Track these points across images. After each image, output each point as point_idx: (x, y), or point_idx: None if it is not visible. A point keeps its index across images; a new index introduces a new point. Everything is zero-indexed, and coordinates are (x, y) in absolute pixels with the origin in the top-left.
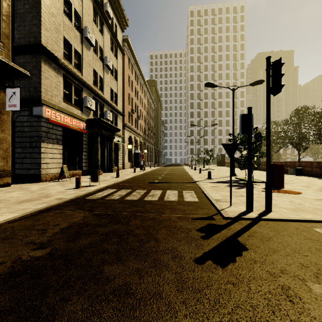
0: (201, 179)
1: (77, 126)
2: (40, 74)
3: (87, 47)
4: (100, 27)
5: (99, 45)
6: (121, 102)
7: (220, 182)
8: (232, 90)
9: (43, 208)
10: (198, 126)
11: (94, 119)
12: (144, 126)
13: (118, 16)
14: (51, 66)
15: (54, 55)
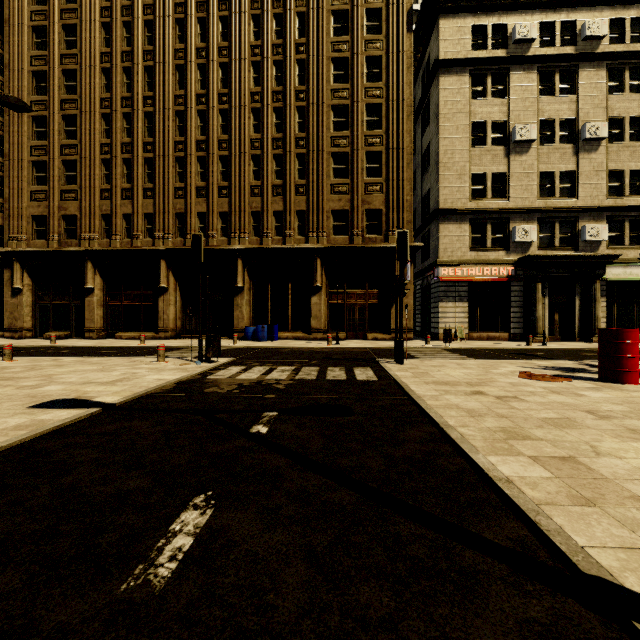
0: None
1: (494, 274)
2: (438, 236)
3: (522, 151)
4: (570, 81)
5: (561, 119)
6: None
7: (595, 366)
8: None
9: (367, 347)
10: None
11: (523, 257)
12: None
13: None
14: (451, 220)
15: (450, 210)
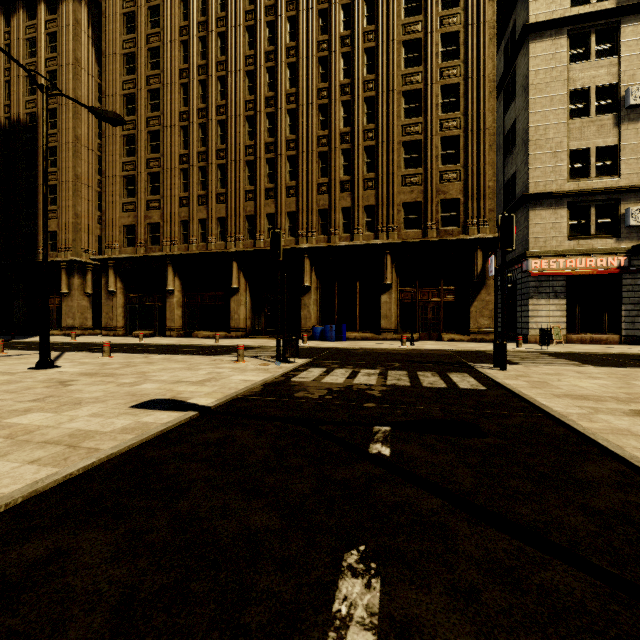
0: None
1: (600, 266)
2: (527, 225)
3: (638, 117)
4: None
5: None
6: None
7: None
8: None
9: (448, 349)
10: None
11: None
12: None
13: None
14: (544, 205)
15: (543, 193)
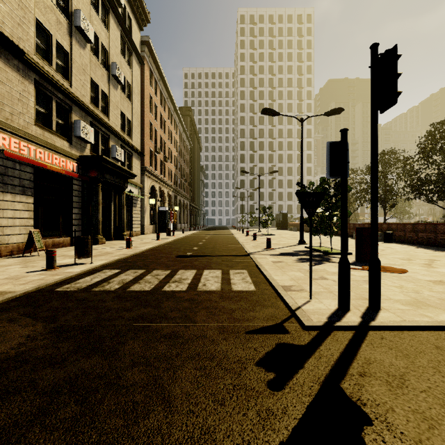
0: (257, 250)
1: (62, 167)
2: None
3: (81, 43)
4: (104, 16)
5: (101, 43)
6: (138, 134)
7: (285, 255)
8: (300, 120)
9: None
10: (252, 173)
11: (92, 157)
12: (174, 171)
13: (134, 4)
14: (11, 63)
15: (15, 45)
